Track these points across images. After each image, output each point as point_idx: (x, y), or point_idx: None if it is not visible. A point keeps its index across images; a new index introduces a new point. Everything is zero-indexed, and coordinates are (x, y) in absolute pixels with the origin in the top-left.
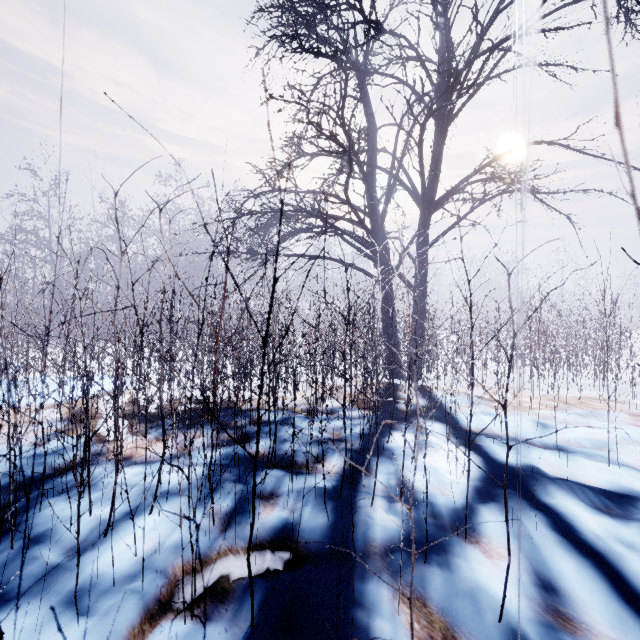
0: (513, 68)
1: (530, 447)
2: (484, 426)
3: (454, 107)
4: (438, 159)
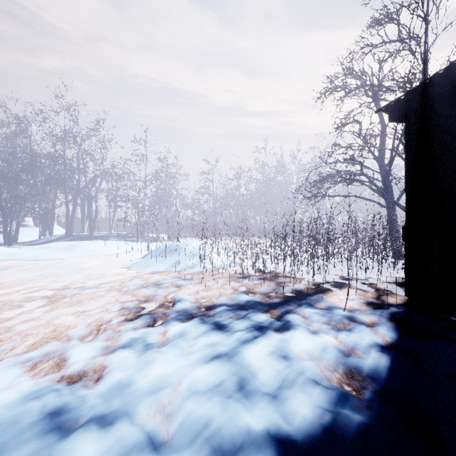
0: None
1: None
2: None
3: None
4: None
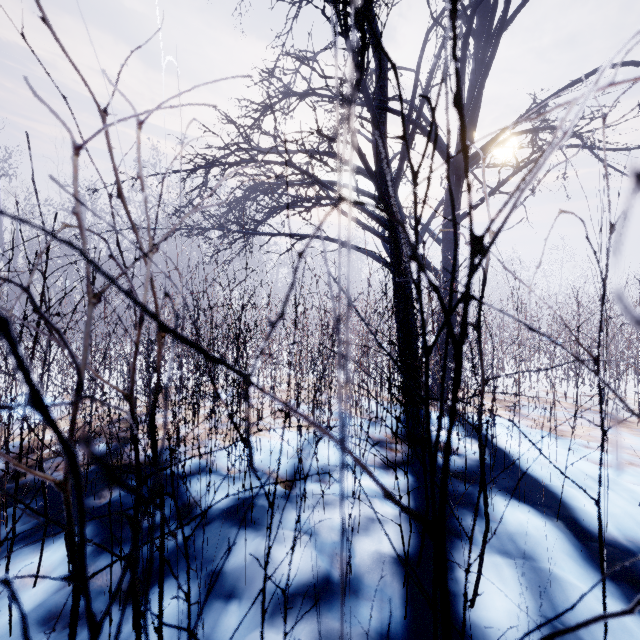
0: None
1: None
2: (630, 528)
3: None
4: (480, 89)
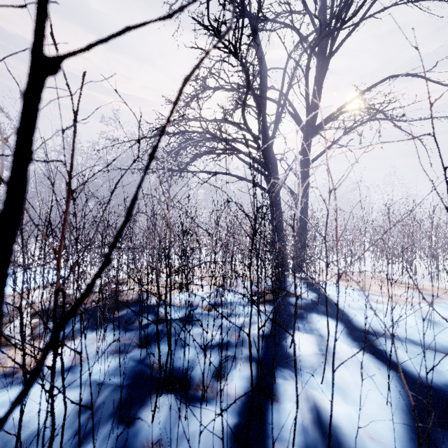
0: (387, 7)
1: (437, 355)
2: (377, 325)
3: (334, 44)
4: (319, 89)
